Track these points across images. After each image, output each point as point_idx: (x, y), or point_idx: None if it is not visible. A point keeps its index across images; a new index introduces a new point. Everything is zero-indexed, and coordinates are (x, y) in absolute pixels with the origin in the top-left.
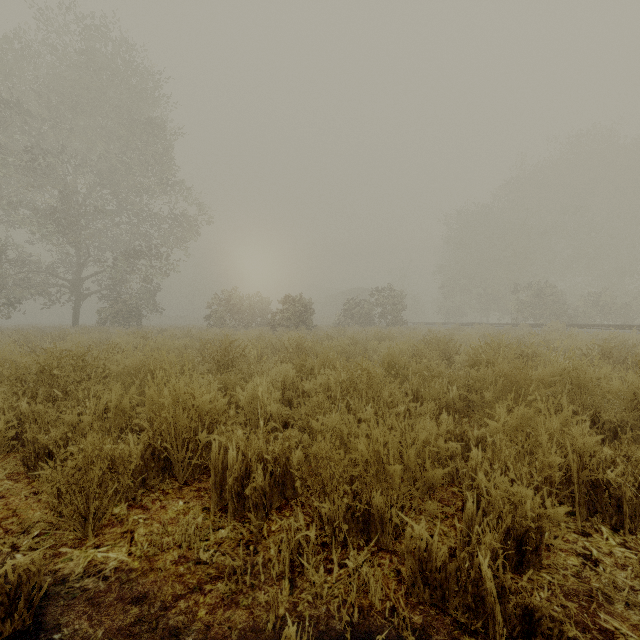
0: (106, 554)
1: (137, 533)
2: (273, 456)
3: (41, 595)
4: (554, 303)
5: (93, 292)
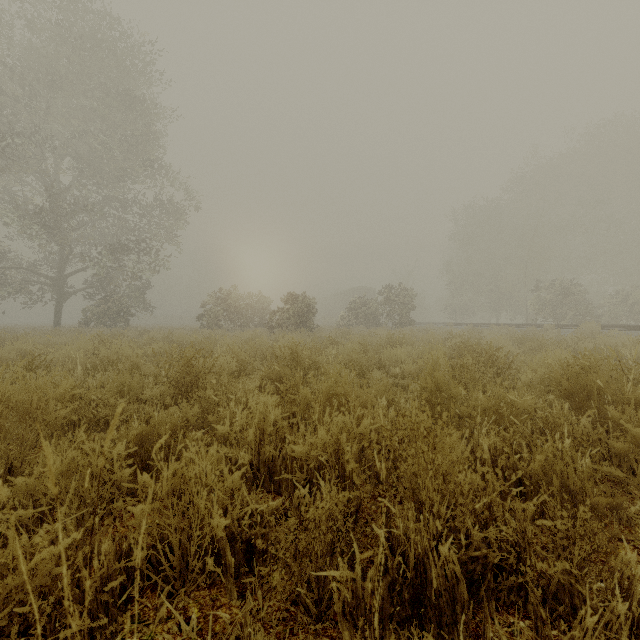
0: None
1: None
2: None
3: None
4: (576, 302)
5: (77, 290)
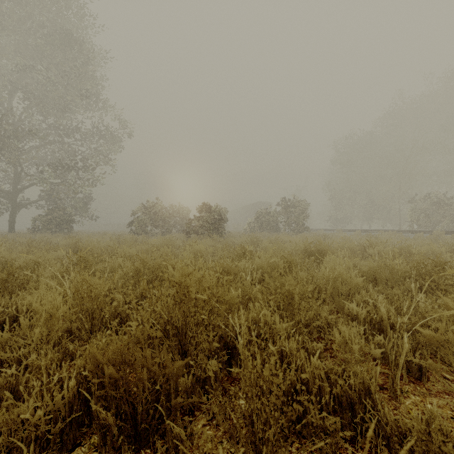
0: None
1: None
2: None
3: None
4: (448, 211)
5: (30, 202)
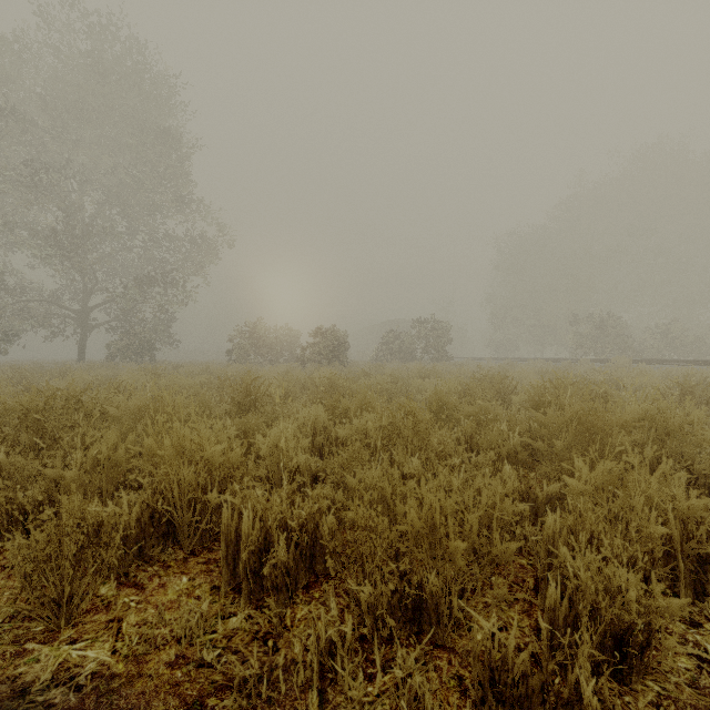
0: (83, 652)
1: (126, 622)
2: (299, 521)
3: None
4: (618, 336)
5: (101, 323)
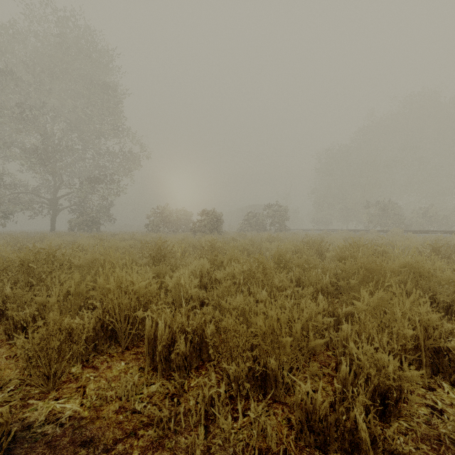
0: (63, 405)
1: (88, 388)
2: (192, 328)
3: (9, 440)
4: (395, 215)
5: (65, 207)
